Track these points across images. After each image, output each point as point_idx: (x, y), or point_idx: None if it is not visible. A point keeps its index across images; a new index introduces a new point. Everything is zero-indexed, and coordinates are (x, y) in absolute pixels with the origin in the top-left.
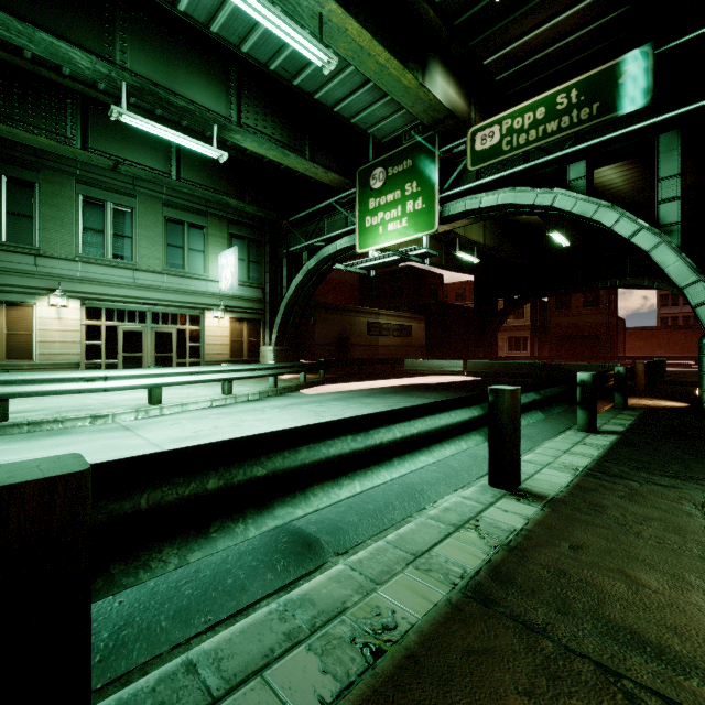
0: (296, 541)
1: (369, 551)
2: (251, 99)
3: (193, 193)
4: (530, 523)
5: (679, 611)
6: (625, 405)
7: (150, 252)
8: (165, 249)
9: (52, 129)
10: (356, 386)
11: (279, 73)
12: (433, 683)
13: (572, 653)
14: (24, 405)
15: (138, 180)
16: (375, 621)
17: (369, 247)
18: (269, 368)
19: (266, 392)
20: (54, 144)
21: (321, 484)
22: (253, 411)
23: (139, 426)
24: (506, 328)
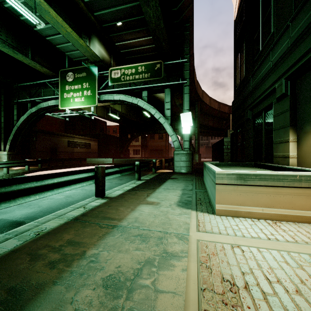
0: (14, 223)
1: (43, 218)
2: None
3: None
4: (101, 203)
5: (123, 212)
6: (155, 172)
7: None
8: None
9: None
10: (59, 171)
11: (10, 10)
12: (52, 235)
13: (92, 223)
14: None
15: None
16: (39, 230)
17: (66, 107)
18: (3, 163)
19: (1, 176)
20: None
21: (22, 197)
22: None
23: None
24: (132, 146)
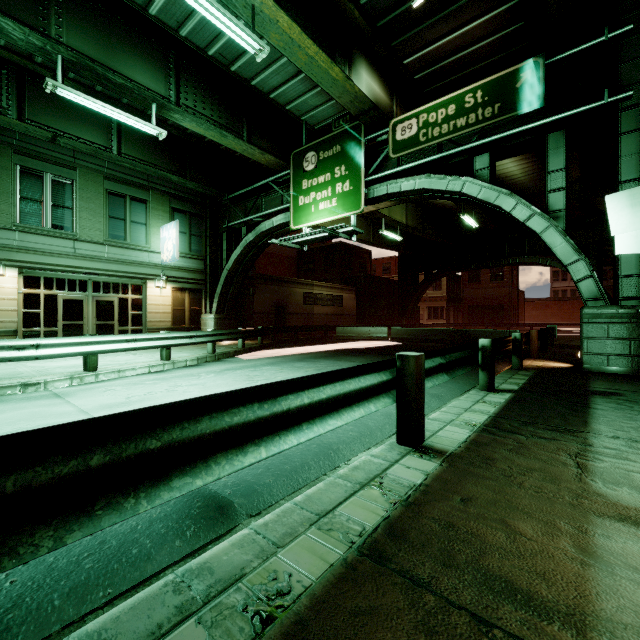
0: (210, 505)
1: (276, 513)
2: (190, 81)
3: (134, 168)
4: (429, 478)
5: (548, 557)
6: (520, 367)
7: (91, 223)
8: (107, 221)
9: None
10: (290, 351)
11: (217, 58)
12: None
13: (451, 606)
14: None
15: (78, 153)
16: (270, 587)
17: (302, 224)
18: (207, 335)
19: (204, 358)
20: None
21: (225, 452)
22: (189, 376)
23: (71, 393)
24: (426, 299)
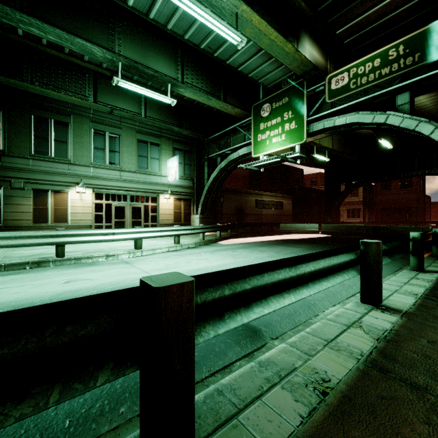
0: (247, 329)
1: (298, 337)
2: (189, 67)
3: (153, 124)
4: (396, 326)
5: None
6: None
7: (129, 160)
8: (137, 158)
9: (78, 92)
10: (251, 239)
11: (206, 50)
12: (364, 412)
13: None
14: (68, 249)
15: (122, 118)
16: (316, 376)
17: (260, 153)
18: (200, 228)
19: (198, 243)
20: (79, 101)
21: (273, 295)
22: (195, 254)
23: (133, 261)
24: (345, 203)
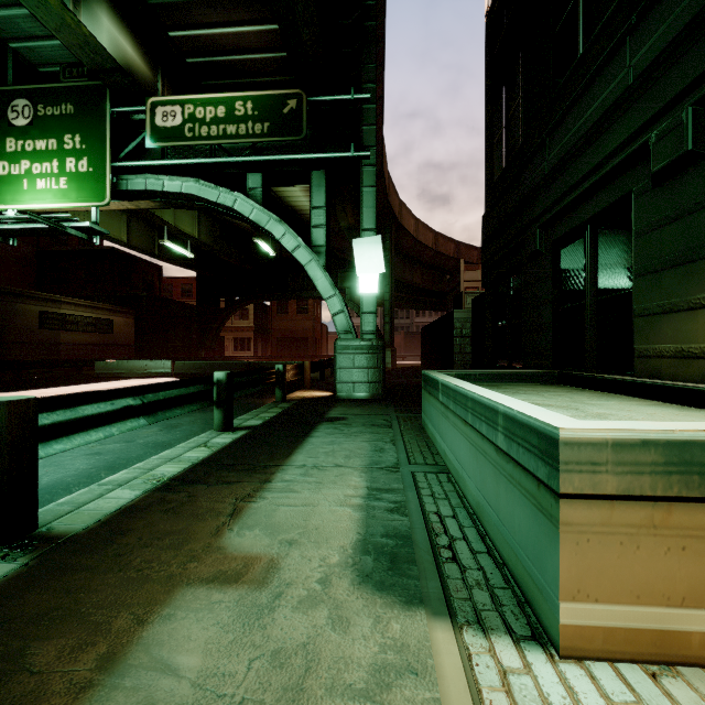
0: None
1: None
2: None
3: None
4: None
5: (33, 700)
6: (283, 399)
7: None
8: None
9: None
10: None
11: None
12: None
13: None
14: None
15: None
16: None
17: (6, 204)
18: None
19: None
20: None
21: None
22: None
23: None
24: (232, 329)
